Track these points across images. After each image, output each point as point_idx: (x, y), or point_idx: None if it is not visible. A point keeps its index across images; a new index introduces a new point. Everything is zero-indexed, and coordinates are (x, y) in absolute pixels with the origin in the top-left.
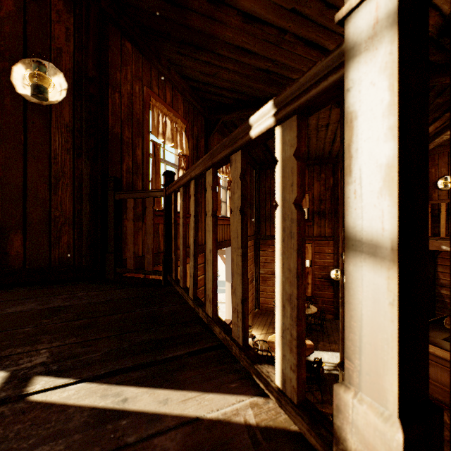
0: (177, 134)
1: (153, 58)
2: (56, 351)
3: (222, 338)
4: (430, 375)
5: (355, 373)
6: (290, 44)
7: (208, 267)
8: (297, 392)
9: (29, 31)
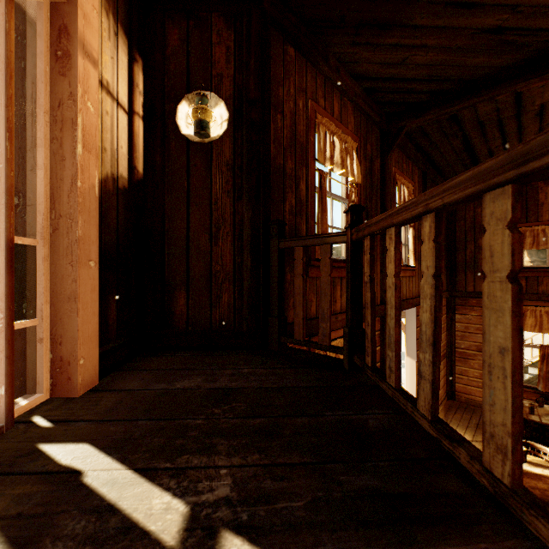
0: (347, 156)
1: (319, 61)
2: (239, 476)
3: None
4: None
5: None
6: None
7: (494, 381)
8: None
9: (192, 63)
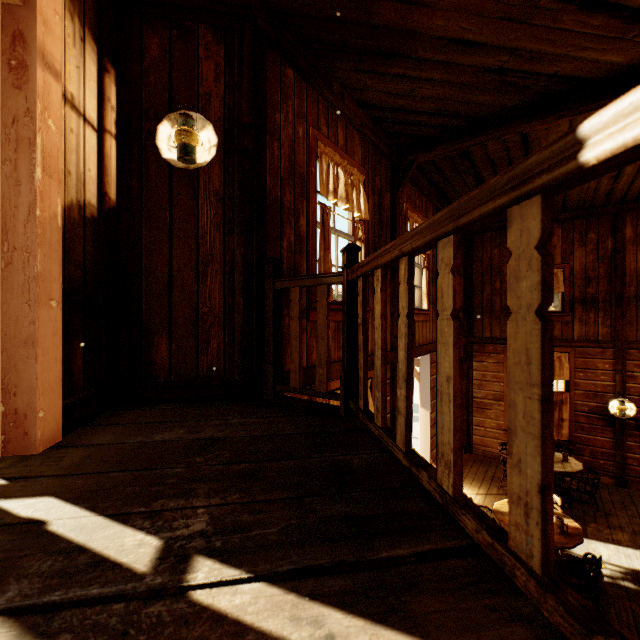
0: (353, 190)
1: (321, 85)
2: (217, 513)
3: (483, 543)
4: None
5: None
6: (549, 13)
7: (443, 406)
8: None
9: (175, 78)
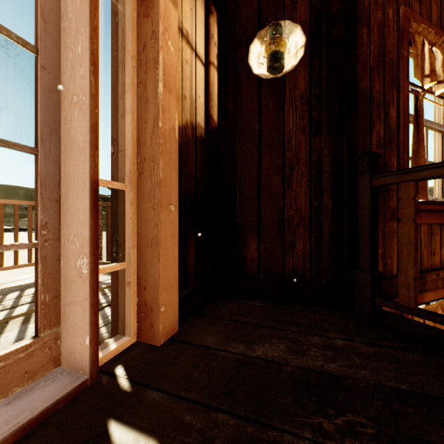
0: None
1: None
2: None
3: None
4: None
5: None
6: None
7: None
8: None
9: (263, 0)
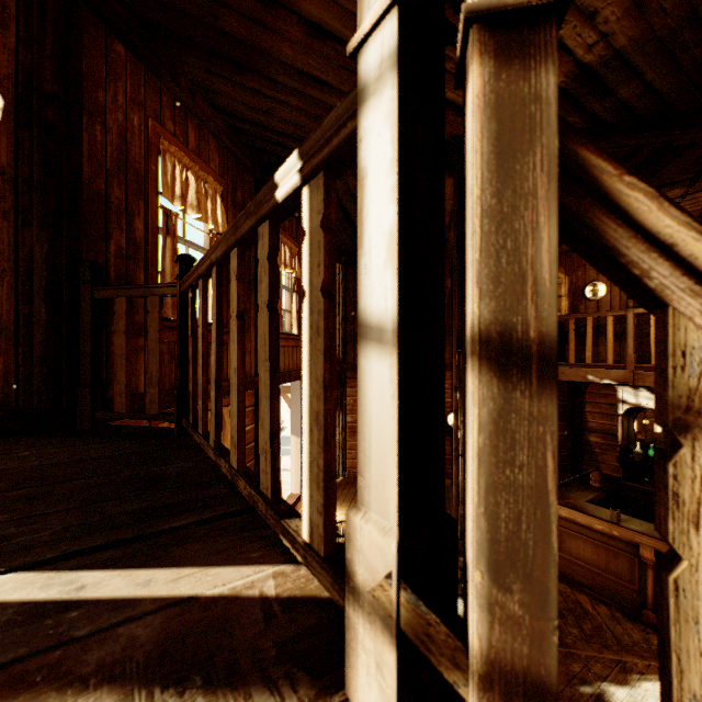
0: (208, 199)
1: (164, 74)
2: None
3: (247, 495)
4: (571, 552)
5: (366, 489)
6: None
7: (233, 395)
8: (323, 541)
9: None
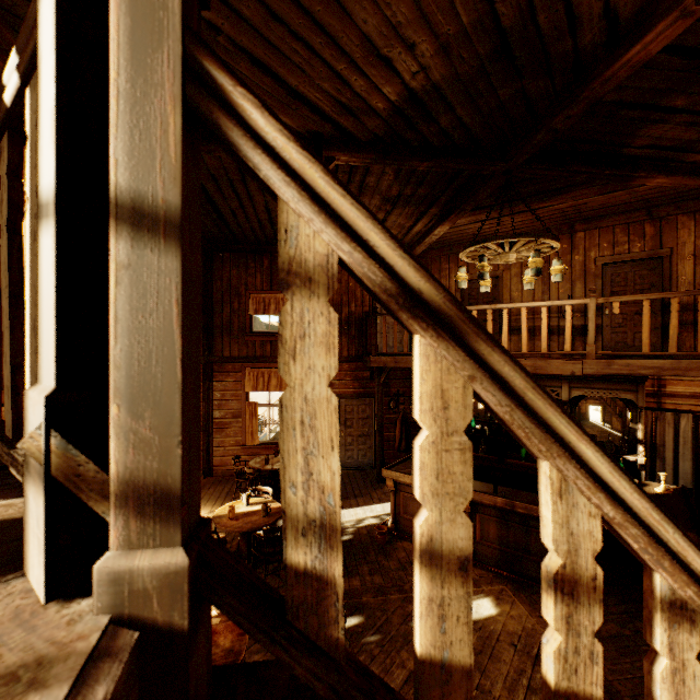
0: None
1: None
2: None
3: None
4: (414, 513)
5: (42, 364)
6: (229, 52)
7: None
8: None
9: None
